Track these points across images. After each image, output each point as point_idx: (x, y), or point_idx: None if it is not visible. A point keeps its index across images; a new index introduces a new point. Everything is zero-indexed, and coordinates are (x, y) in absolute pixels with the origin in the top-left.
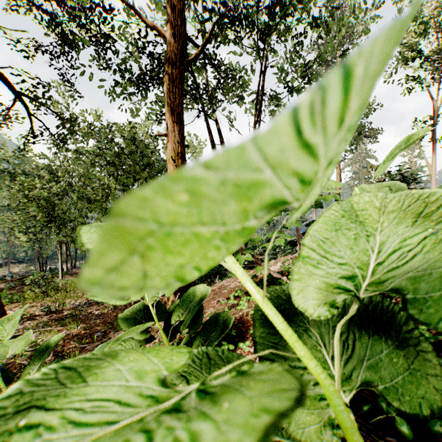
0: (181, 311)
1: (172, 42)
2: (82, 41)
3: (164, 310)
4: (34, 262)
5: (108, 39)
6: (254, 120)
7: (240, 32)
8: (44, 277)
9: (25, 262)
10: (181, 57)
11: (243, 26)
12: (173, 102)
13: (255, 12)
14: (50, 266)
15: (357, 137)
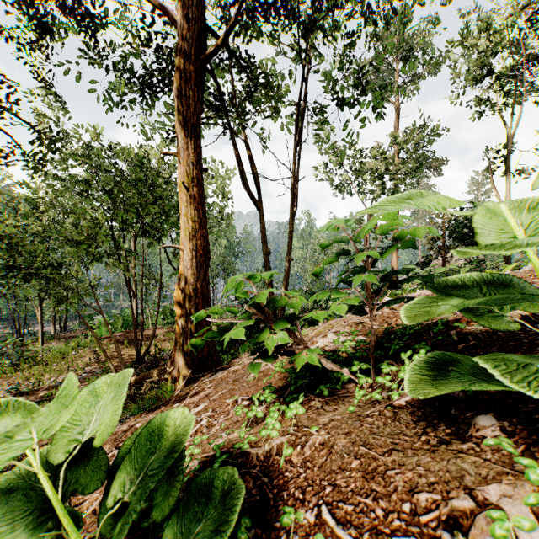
0: (130, 472)
1: (184, 28)
2: (64, 28)
3: (100, 463)
4: (11, 322)
5: (100, 25)
6: (295, 142)
7: (277, 24)
8: (16, 345)
9: (0, 323)
10: (197, 49)
11: (280, 17)
12: (186, 109)
13: (296, 0)
14: (34, 328)
15: (418, 168)
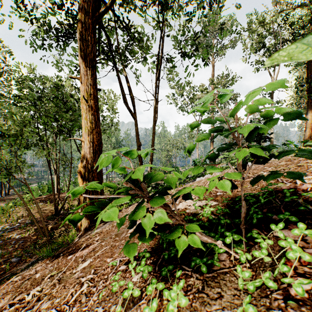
0: None
1: None
2: None
3: None
4: None
5: None
6: (156, 78)
7: (146, 2)
8: None
9: None
10: (93, 10)
11: None
12: (86, 48)
13: None
14: None
15: None
